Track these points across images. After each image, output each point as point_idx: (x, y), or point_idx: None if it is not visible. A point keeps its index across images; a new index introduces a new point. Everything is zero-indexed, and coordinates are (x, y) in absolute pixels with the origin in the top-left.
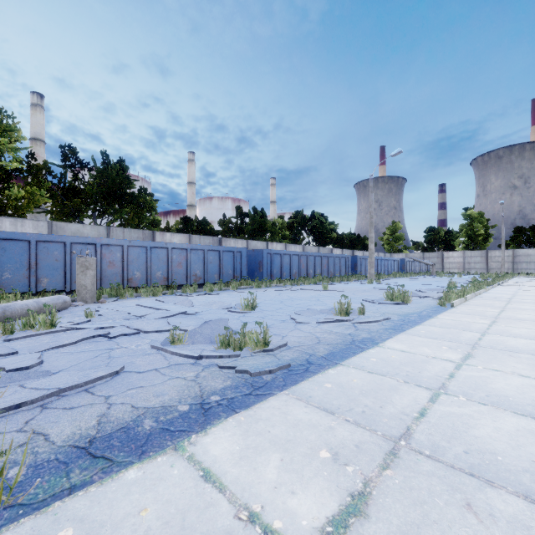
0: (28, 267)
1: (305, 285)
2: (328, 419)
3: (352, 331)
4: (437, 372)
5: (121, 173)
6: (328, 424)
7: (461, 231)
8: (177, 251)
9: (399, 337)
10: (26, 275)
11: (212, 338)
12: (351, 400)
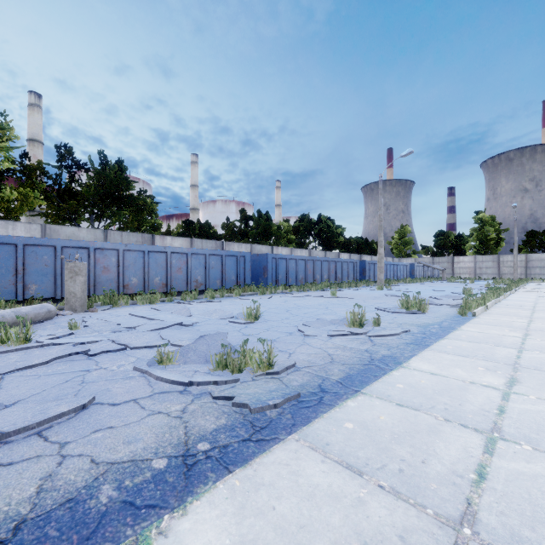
0: (15, 272)
1: (312, 291)
2: (355, 484)
3: (369, 346)
4: (482, 404)
5: (119, 174)
6: (356, 493)
7: (471, 235)
8: (177, 255)
9: (425, 354)
10: (12, 281)
11: (208, 357)
12: (382, 451)
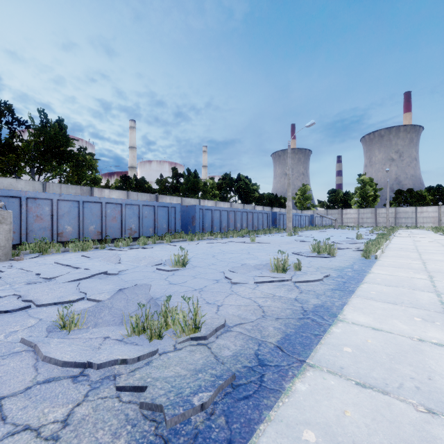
0: None
1: (234, 237)
2: None
3: (297, 294)
4: None
5: (58, 131)
6: None
7: (356, 192)
8: (111, 205)
9: (354, 302)
10: None
11: (124, 316)
12: None
